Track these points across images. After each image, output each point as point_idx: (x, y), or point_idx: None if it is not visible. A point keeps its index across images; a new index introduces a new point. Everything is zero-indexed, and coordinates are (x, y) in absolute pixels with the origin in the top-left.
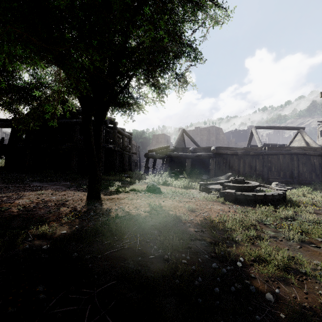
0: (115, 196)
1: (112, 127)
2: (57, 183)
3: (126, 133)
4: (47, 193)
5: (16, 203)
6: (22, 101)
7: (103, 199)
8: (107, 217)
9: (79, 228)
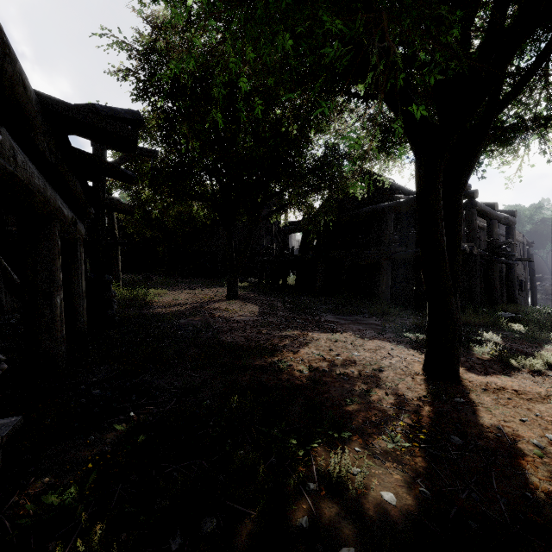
0: (502, 380)
1: (464, 203)
2: (358, 319)
3: (498, 212)
4: (344, 340)
5: (300, 355)
6: (312, 188)
7: (471, 387)
8: (520, 482)
9: (430, 497)
